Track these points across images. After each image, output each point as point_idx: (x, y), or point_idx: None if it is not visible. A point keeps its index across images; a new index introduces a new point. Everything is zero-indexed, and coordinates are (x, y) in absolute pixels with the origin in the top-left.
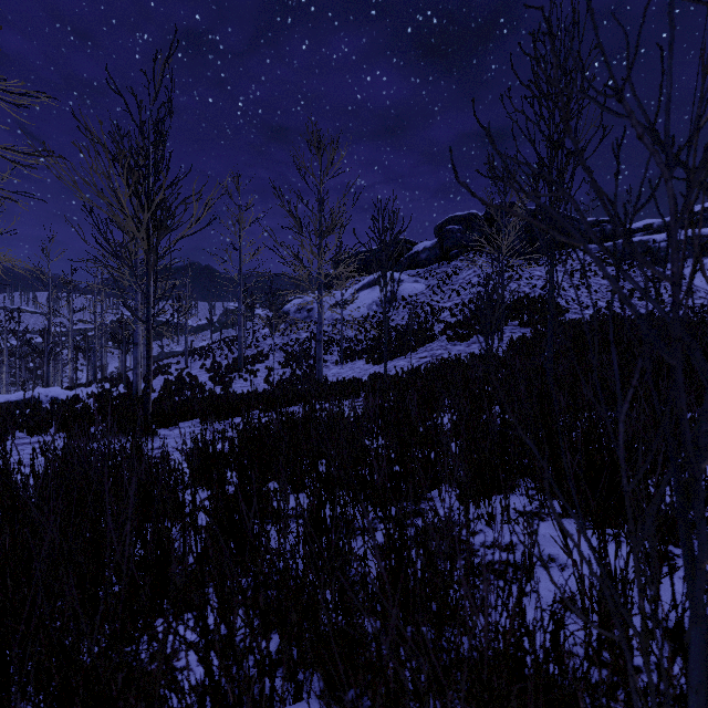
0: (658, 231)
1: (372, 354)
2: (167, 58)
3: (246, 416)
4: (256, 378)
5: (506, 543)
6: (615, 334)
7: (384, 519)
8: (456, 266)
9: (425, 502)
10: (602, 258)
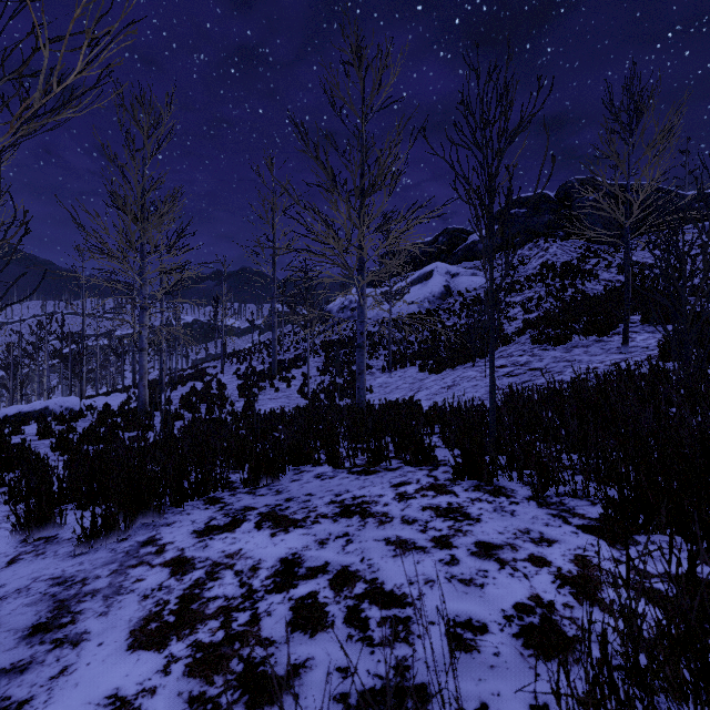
0: None
1: (426, 359)
2: None
3: (210, 500)
4: (289, 388)
5: None
6: None
7: None
8: (522, 254)
9: None
10: None
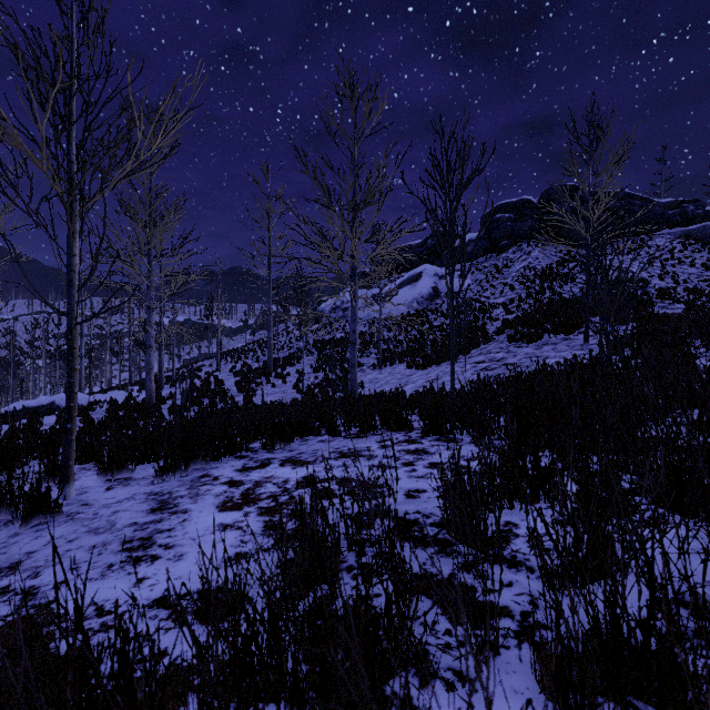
0: None
1: (414, 357)
2: None
3: (239, 456)
4: (284, 384)
5: None
6: None
7: None
8: (506, 258)
9: None
10: (685, 243)
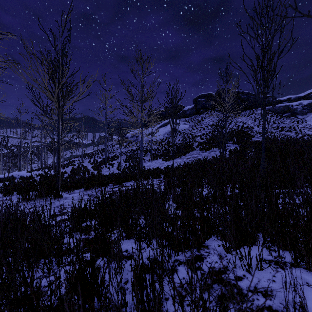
0: (293, 101)
1: (165, 156)
2: (68, 14)
3: (106, 187)
4: (113, 167)
5: (264, 289)
6: (286, 148)
7: (191, 295)
8: (202, 116)
9: (204, 249)
10: (268, 113)
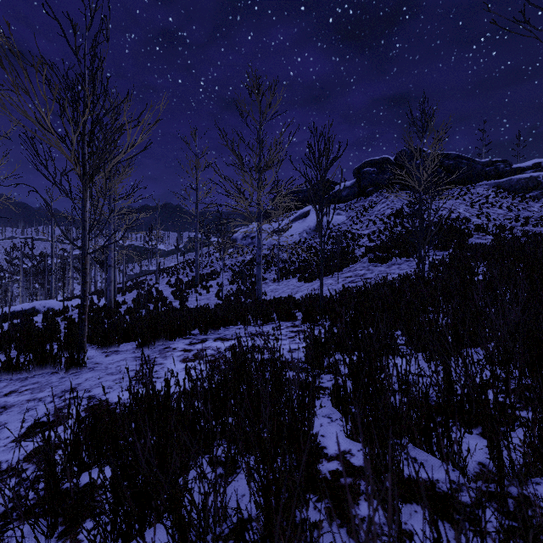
0: None
1: (303, 273)
2: None
3: (186, 338)
4: (208, 293)
5: None
6: None
7: None
8: (371, 200)
9: None
10: (497, 192)
